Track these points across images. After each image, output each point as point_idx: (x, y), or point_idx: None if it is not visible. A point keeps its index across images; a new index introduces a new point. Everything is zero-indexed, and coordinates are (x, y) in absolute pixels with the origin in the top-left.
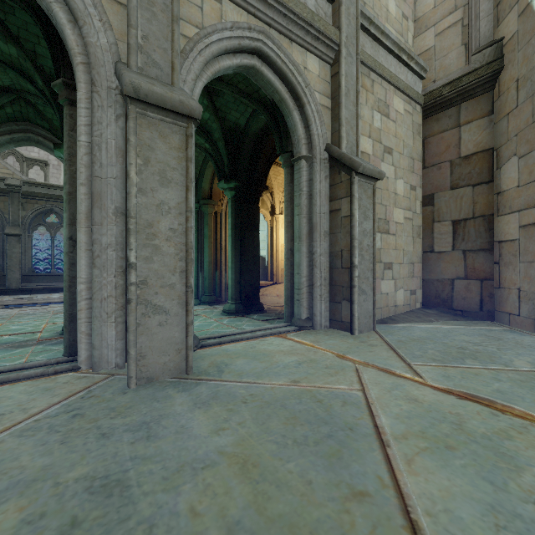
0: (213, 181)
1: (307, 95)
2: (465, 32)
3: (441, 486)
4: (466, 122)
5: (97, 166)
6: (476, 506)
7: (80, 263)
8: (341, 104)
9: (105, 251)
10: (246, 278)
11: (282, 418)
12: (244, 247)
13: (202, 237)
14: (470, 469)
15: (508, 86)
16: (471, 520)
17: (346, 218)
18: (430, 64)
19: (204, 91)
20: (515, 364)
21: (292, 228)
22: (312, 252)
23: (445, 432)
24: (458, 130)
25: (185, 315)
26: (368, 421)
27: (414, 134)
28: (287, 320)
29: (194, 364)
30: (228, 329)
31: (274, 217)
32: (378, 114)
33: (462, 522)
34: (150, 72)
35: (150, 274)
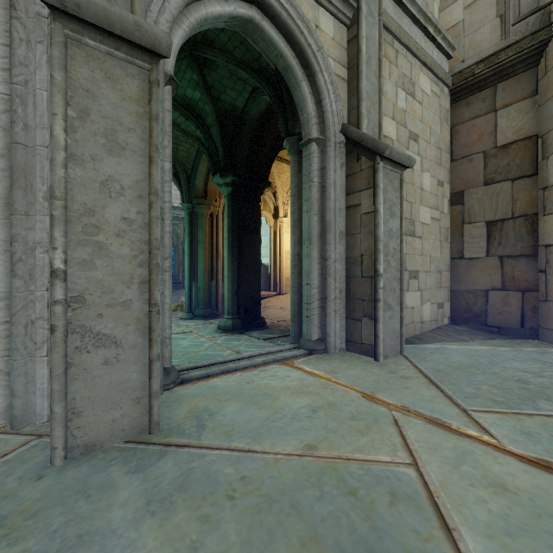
0: (208, 178)
1: (319, 61)
2: (500, 1)
3: None
4: (504, 105)
5: (18, 128)
6: None
7: None
8: (361, 74)
9: (33, 252)
10: (245, 289)
11: (294, 540)
12: (243, 252)
13: (196, 242)
14: None
15: None
16: None
17: (367, 215)
18: (457, 42)
19: (193, 62)
20: None
21: (300, 229)
22: (324, 257)
23: None
24: (494, 116)
25: (147, 347)
26: (444, 547)
27: (441, 120)
28: (293, 341)
29: (165, 414)
30: (222, 352)
31: (278, 221)
32: (402, 92)
33: None
34: None
35: (90, 287)
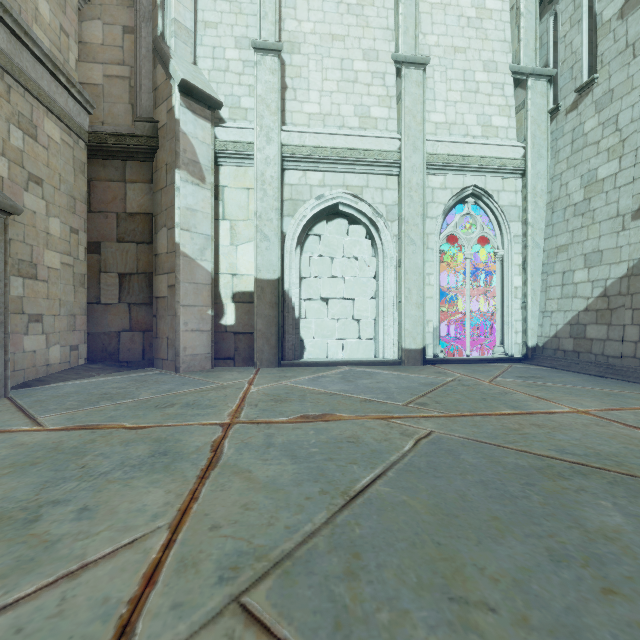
0: None
1: None
2: (132, 92)
3: (9, 488)
4: (132, 181)
5: None
6: (33, 486)
7: None
8: None
9: None
10: None
11: None
12: None
13: None
14: (44, 469)
15: (162, 166)
16: (23, 494)
17: None
18: (98, 102)
19: None
20: (140, 396)
21: None
22: None
23: (39, 456)
24: (124, 186)
25: None
26: None
27: (76, 171)
28: None
29: None
30: None
31: None
32: (19, 130)
33: (14, 498)
34: None
35: None
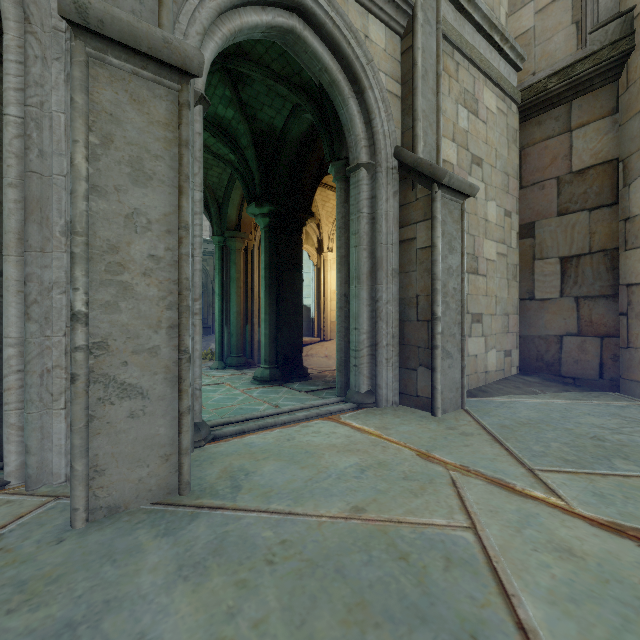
0: (242, 208)
1: (368, 76)
2: (576, 6)
3: None
4: (580, 125)
5: (33, 155)
6: None
7: (8, 313)
8: (416, 90)
9: (49, 293)
10: (284, 335)
11: (339, 606)
12: (282, 292)
13: (228, 281)
14: None
15: None
16: None
17: (424, 250)
18: (527, 52)
19: (225, 76)
20: None
21: (348, 266)
22: (375, 298)
23: None
24: (568, 136)
25: (176, 398)
26: (502, 613)
27: (509, 141)
28: (339, 393)
29: (195, 474)
30: (259, 406)
31: (322, 256)
32: (464, 110)
33: None
34: (120, 2)
35: (114, 331)
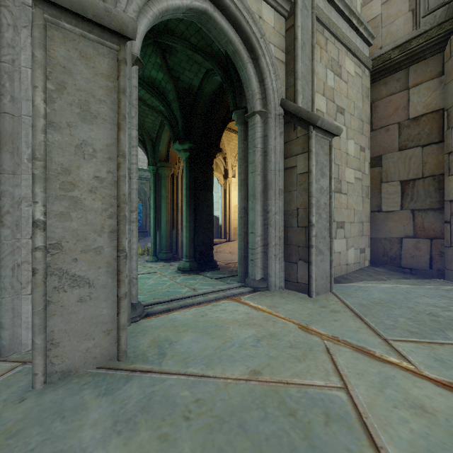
0: (170, 145)
1: (262, 47)
2: None
3: None
4: (415, 84)
5: (6, 100)
6: None
7: None
8: (297, 57)
9: (19, 206)
10: (200, 237)
11: None
12: (198, 206)
13: (160, 198)
14: None
15: None
16: None
17: (302, 175)
18: (376, 32)
19: (156, 48)
20: None
21: (246, 186)
22: (266, 210)
23: None
24: (407, 93)
25: (116, 286)
26: None
27: (363, 96)
28: (240, 280)
29: (131, 343)
30: (181, 289)
31: (227, 180)
32: (331, 73)
33: None
34: None
35: (67, 235)
